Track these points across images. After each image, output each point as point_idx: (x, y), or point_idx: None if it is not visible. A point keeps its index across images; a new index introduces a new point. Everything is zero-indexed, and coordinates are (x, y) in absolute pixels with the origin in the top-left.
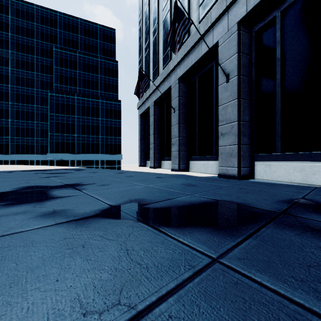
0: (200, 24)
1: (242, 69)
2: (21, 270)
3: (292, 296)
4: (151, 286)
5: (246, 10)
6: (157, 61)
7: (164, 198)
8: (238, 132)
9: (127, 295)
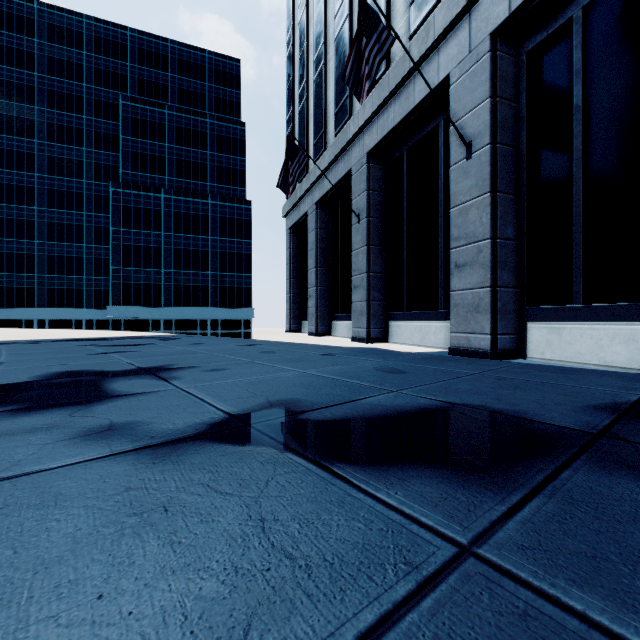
0: (411, 41)
1: (500, 132)
2: (22, 567)
3: None
4: (319, 619)
5: (509, 7)
6: (324, 121)
7: (340, 398)
8: (493, 261)
9: None
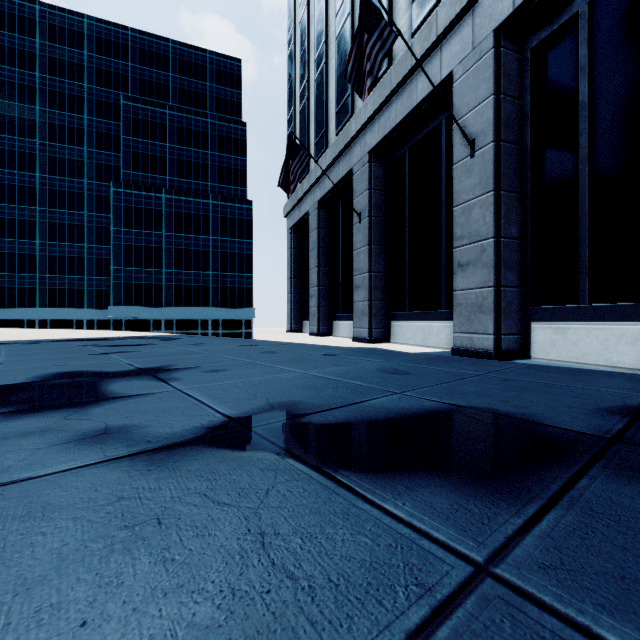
0: (414, 38)
1: (504, 129)
2: (1, 589)
3: None
4: None
5: (513, 3)
6: (325, 120)
7: (342, 401)
8: (496, 260)
9: None
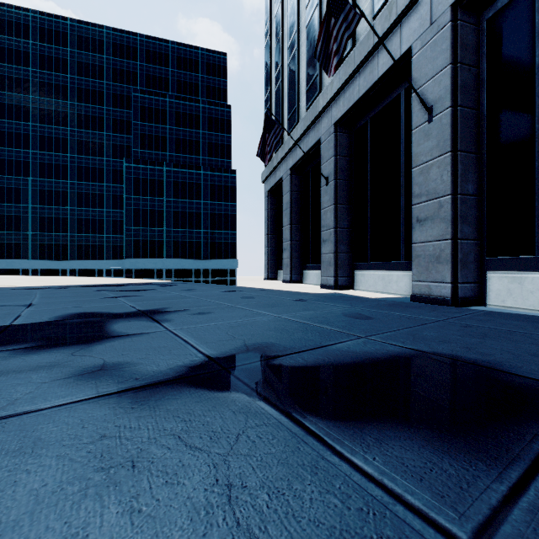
0: (375, 20)
1: (461, 95)
2: None
3: None
4: None
5: None
6: (296, 98)
7: (311, 344)
8: (453, 215)
9: None
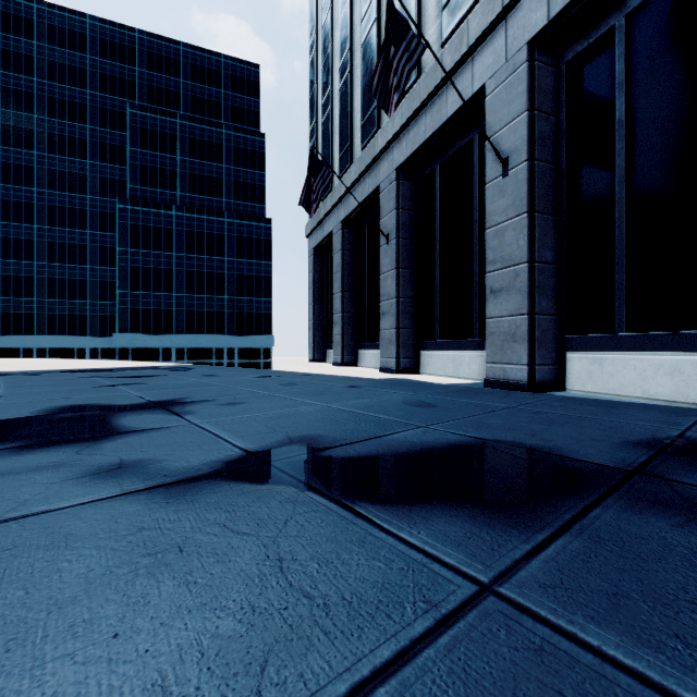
0: (444, 48)
1: (538, 147)
2: (35, 608)
3: (681, 688)
4: (336, 655)
5: (547, 14)
6: (350, 133)
7: (364, 434)
8: (530, 286)
9: (278, 678)
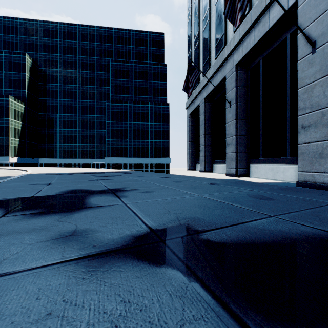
0: None
1: None
2: None
3: None
4: None
5: None
6: (209, 52)
7: (230, 220)
8: None
9: None
